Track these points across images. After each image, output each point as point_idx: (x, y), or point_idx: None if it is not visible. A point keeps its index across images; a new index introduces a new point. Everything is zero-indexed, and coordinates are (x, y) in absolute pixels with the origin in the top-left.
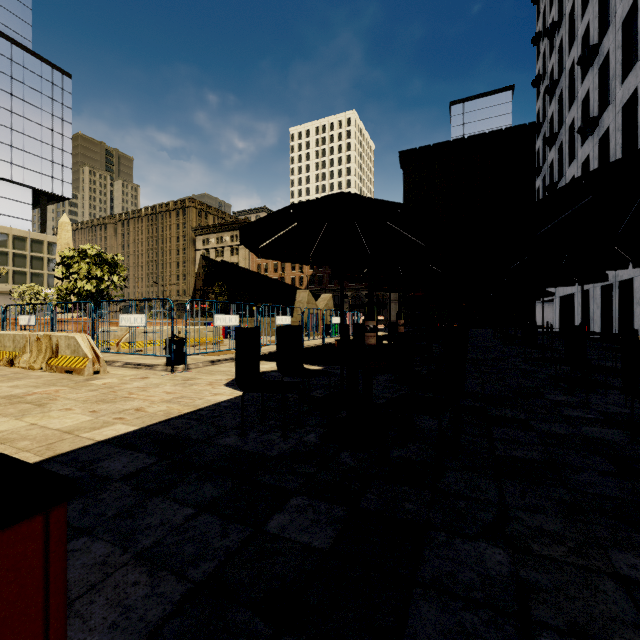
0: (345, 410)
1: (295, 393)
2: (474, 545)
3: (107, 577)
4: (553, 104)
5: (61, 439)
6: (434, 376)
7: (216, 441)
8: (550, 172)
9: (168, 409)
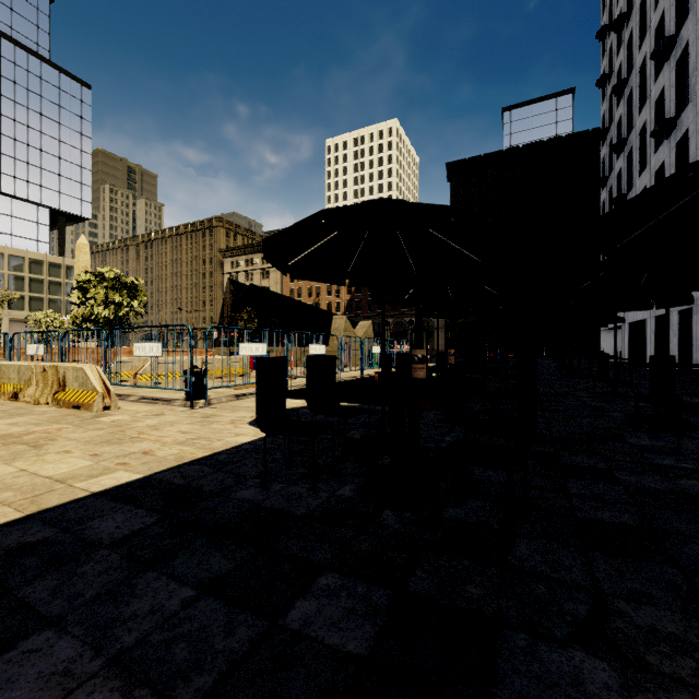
0: (387, 455)
1: (329, 434)
2: (566, 654)
3: (66, 696)
4: (621, 106)
5: (50, 490)
6: (490, 414)
7: (232, 494)
8: (617, 183)
9: (181, 452)
